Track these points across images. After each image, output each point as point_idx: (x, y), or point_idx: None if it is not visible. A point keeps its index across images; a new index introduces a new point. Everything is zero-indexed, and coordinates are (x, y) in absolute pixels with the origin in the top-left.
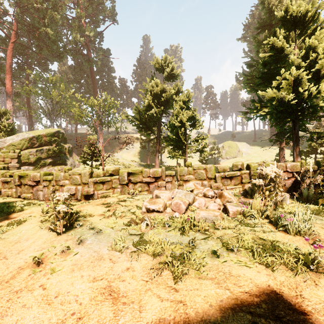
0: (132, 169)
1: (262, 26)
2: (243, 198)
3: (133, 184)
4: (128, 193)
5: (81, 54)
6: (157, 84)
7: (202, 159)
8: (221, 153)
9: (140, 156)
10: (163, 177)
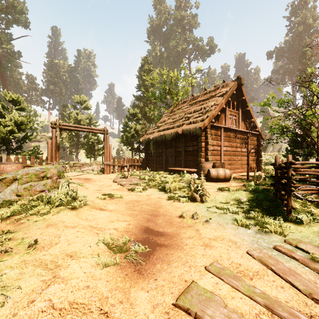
0: (75, 162)
1: (139, 88)
2: None
3: (75, 167)
4: (73, 169)
5: None
6: (77, 113)
7: None
8: (125, 153)
9: None
10: (85, 164)
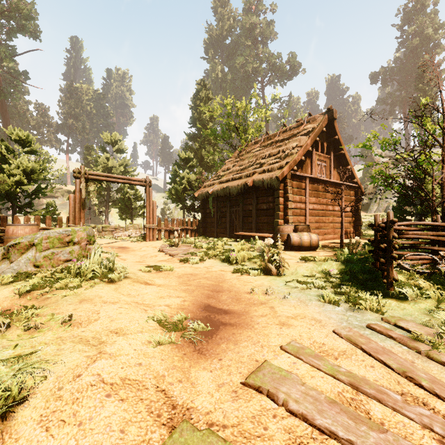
0: (104, 225)
1: (193, 123)
2: None
3: (105, 232)
4: (102, 236)
5: None
6: (108, 158)
7: None
8: (174, 214)
9: None
10: (119, 228)
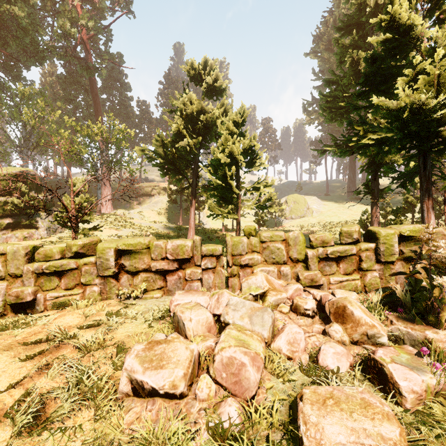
0: (127, 243)
1: (347, 25)
2: (402, 323)
3: (131, 275)
4: (118, 294)
5: (75, 57)
6: (192, 100)
7: (260, 219)
8: (285, 211)
9: (168, 215)
10: (197, 259)
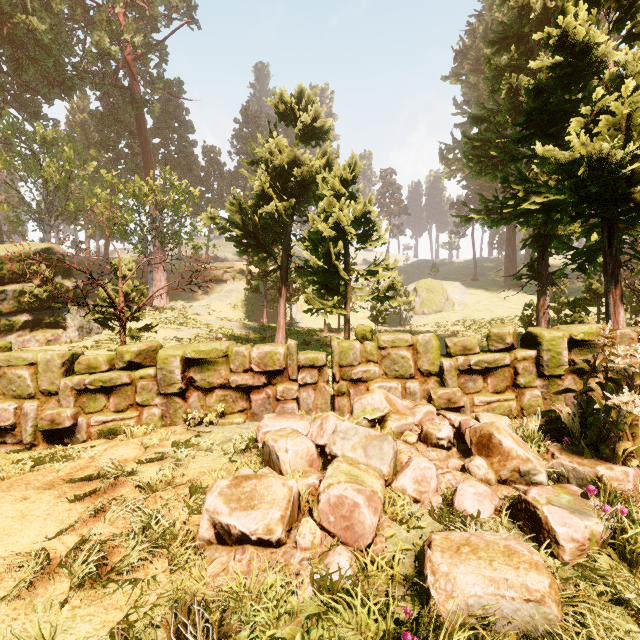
0: (198, 349)
1: (503, 38)
2: (566, 456)
3: (203, 393)
4: (185, 419)
5: (116, 86)
6: (282, 147)
7: (377, 315)
8: (413, 303)
9: (247, 309)
10: (292, 371)
